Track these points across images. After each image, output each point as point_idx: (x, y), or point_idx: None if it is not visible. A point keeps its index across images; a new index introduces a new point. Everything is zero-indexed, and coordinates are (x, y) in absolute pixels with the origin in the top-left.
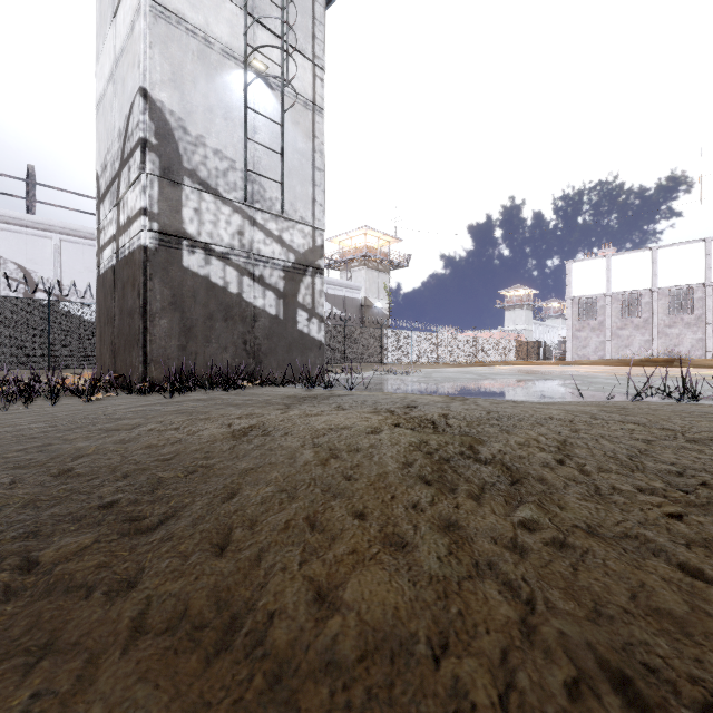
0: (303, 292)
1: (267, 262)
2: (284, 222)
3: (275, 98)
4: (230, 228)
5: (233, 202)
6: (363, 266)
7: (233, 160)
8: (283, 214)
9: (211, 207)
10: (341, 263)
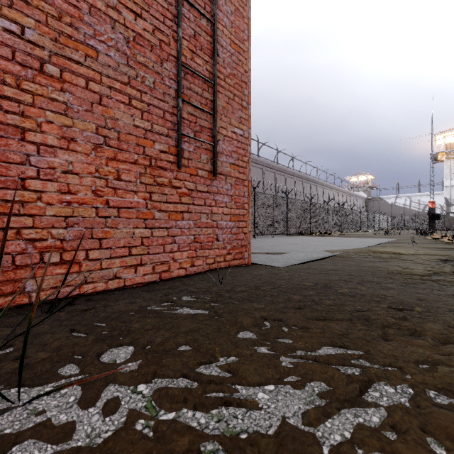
0: None
1: None
2: None
3: None
4: None
5: None
6: None
7: None
8: None
9: None
10: None
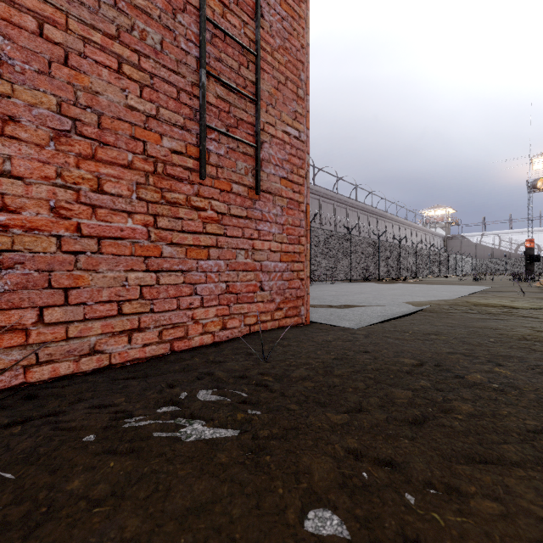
0: None
1: None
2: None
3: None
4: None
5: None
6: None
7: None
8: None
9: None
10: None
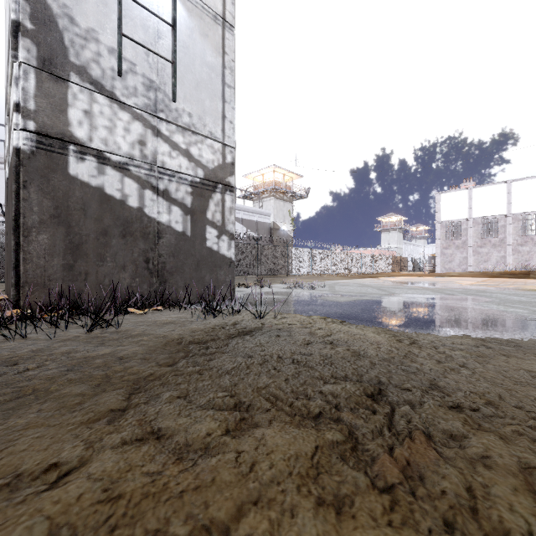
0: (212, 209)
1: (173, 176)
2: (192, 135)
3: (182, 5)
4: (129, 137)
5: (133, 108)
6: (272, 197)
7: (133, 63)
8: (191, 127)
9: (105, 111)
10: (254, 194)
